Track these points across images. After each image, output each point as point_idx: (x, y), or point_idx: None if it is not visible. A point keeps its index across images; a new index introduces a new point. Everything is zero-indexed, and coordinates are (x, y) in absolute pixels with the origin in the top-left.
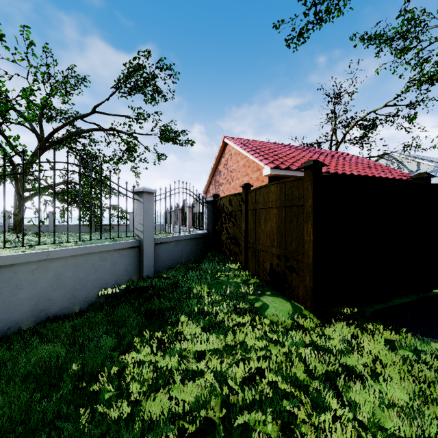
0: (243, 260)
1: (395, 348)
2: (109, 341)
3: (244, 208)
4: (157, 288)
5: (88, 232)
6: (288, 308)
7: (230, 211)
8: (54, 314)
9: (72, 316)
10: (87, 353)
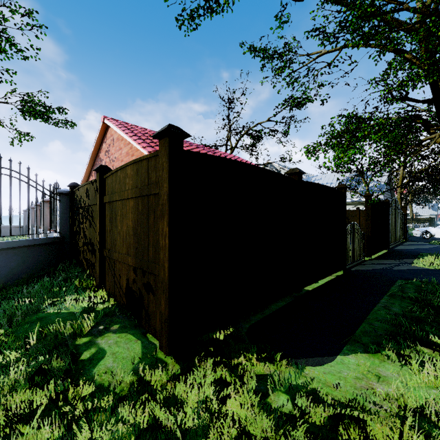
0: (97, 275)
1: (268, 390)
2: None
3: (99, 200)
4: None
5: None
6: (135, 353)
7: (87, 206)
8: None
9: None
10: None
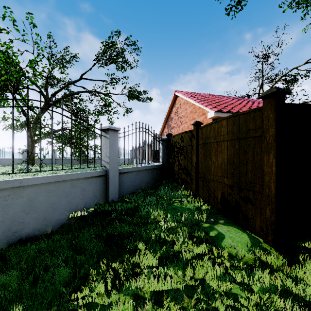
0: (194, 188)
1: None
2: (66, 271)
3: (195, 143)
4: (120, 212)
5: (78, 164)
6: (245, 240)
7: (181, 146)
8: (27, 235)
9: (43, 237)
10: (38, 289)
